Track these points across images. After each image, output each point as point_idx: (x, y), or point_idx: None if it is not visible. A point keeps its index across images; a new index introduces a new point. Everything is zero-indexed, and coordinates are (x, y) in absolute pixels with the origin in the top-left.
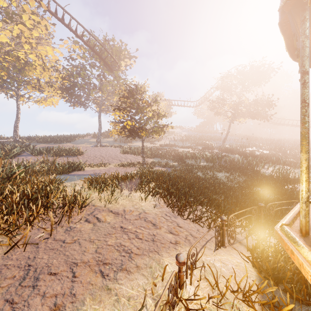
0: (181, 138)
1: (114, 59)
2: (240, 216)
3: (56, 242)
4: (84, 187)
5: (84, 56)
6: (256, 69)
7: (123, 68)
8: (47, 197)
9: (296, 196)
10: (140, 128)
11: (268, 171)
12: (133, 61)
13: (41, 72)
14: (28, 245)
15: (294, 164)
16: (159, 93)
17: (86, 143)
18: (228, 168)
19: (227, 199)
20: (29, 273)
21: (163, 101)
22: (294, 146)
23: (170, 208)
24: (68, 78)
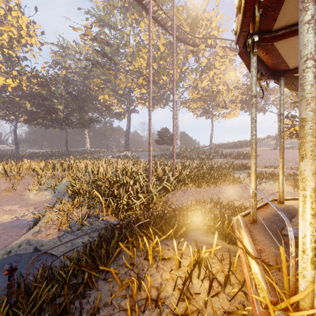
0: None
1: None
2: None
3: (227, 189)
4: (245, 177)
5: None
6: None
7: None
8: (226, 177)
9: None
10: None
11: None
12: None
13: (226, 94)
14: (219, 188)
15: None
16: None
17: (265, 146)
18: None
19: None
20: (219, 192)
21: None
22: None
23: None
24: (246, 91)
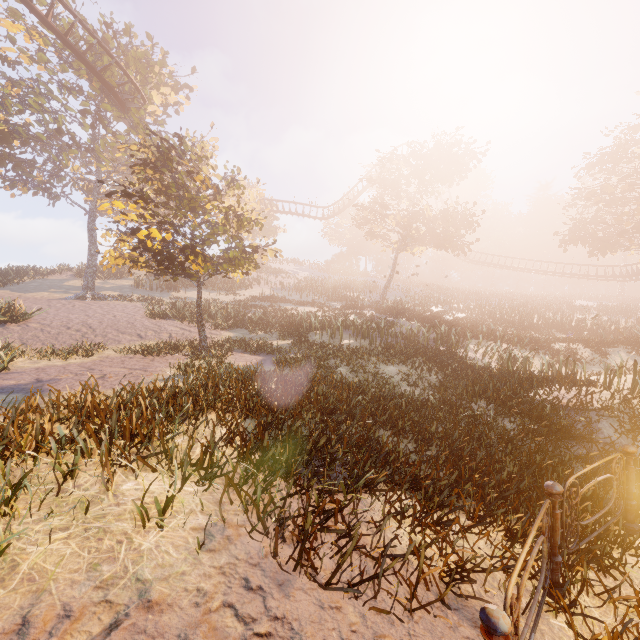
0: (296, 283)
1: (129, 77)
2: (486, 522)
3: None
4: None
5: (41, 58)
6: (446, 149)
7: (159, 110)
8: None
9: (562, 419)
10: (188, 250)
11: (484, 358)
12: (184, 98)
13: None
14: None
15: (517, 338)
16: (248, 183)
17: (54, 290)
18: (405, 352)
19: (427, 449)
20: None
21: (254, 187)
22: (504, 303)
23: (265, 535)
24: None
